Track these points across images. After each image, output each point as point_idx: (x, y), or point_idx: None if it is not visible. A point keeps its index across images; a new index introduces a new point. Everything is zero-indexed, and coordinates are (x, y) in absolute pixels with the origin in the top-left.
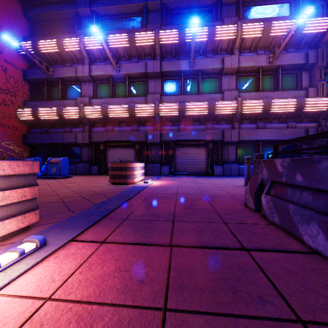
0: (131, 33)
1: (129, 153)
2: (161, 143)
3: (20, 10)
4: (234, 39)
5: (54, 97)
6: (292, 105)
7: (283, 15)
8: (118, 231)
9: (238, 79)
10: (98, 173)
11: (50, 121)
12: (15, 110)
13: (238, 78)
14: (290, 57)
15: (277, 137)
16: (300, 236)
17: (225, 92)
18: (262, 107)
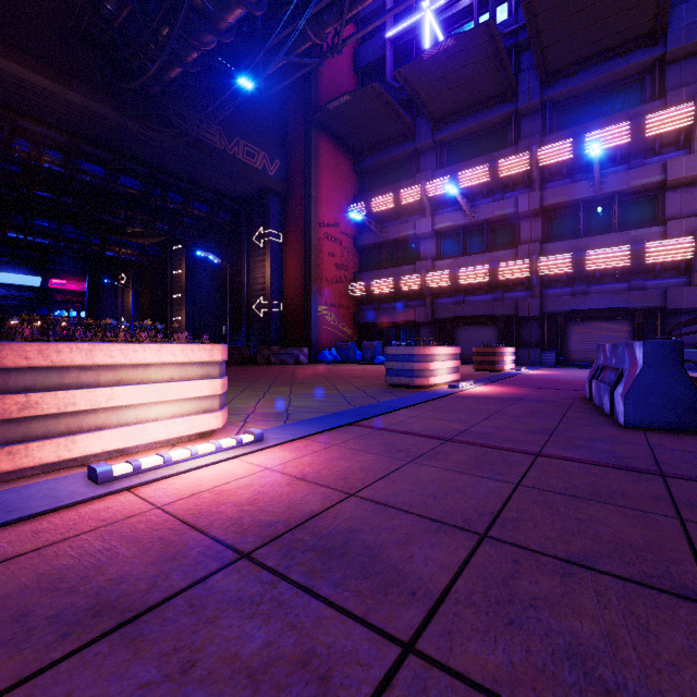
0: (493, 163)
1: (489, 333)
2: (541, 316)
3: (351, 167)
4: (691, 126)
5: (385, 263)
6: None
7: None
8: (507, 385)
9: None
10: None
11: (383, 295)
12: (348, 286)
13: None
14: None
15: None
16: None
17: (669, 223)
18: None
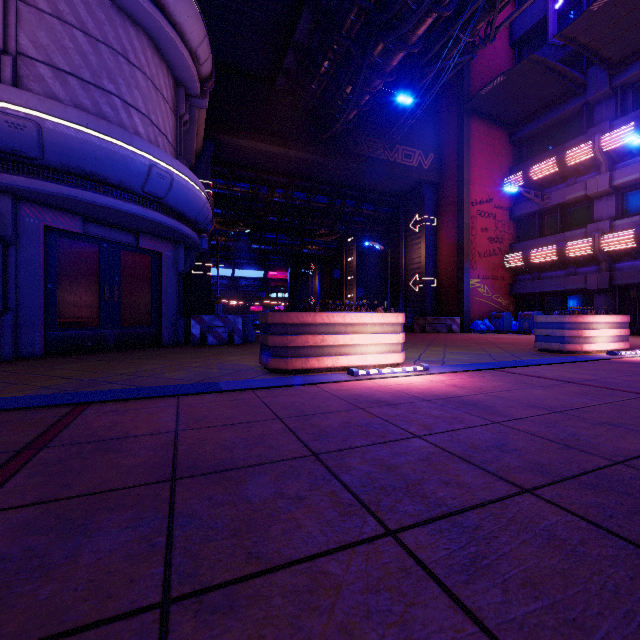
0: None
1: None
2: None
3: (506, 140)
4: None
5: (546, 230)
6: None
7: None
8: None
9: None
10: None
11: (544, 263)
12: (502, 258)
13: None
14: None
15: None
16: None
17: None
18: None
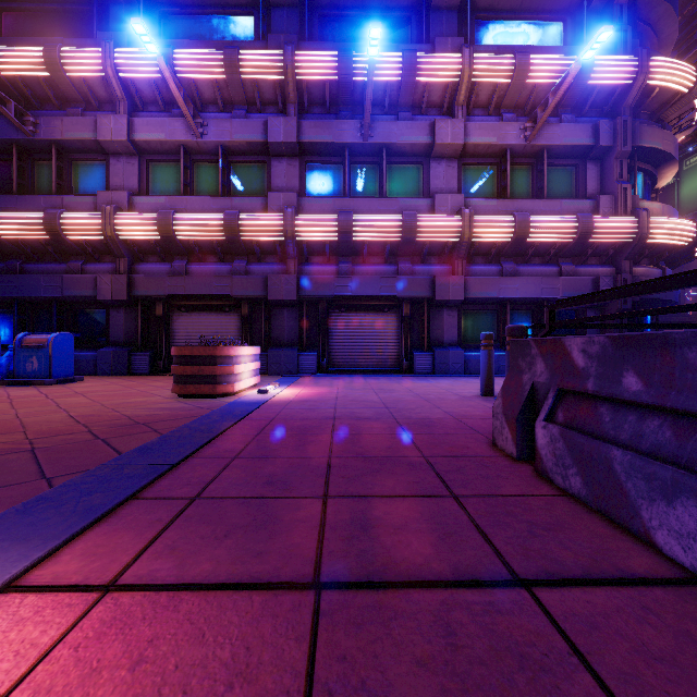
0: (231, 50)
1: (227, 324)
2: (299, 302)
3: None
4: (457, 85)
5: (38, 188)
6: (570, 229)
7: (551, 44)
8: (167, 541)
9: (463, 169)
10: (151, 370)
11: (27, 244)
12: None
13: (463, 167)
14: (566, 131)
15: (539, 293)
16: (644, 530)
17: (437, 196)
18: (512, 231)
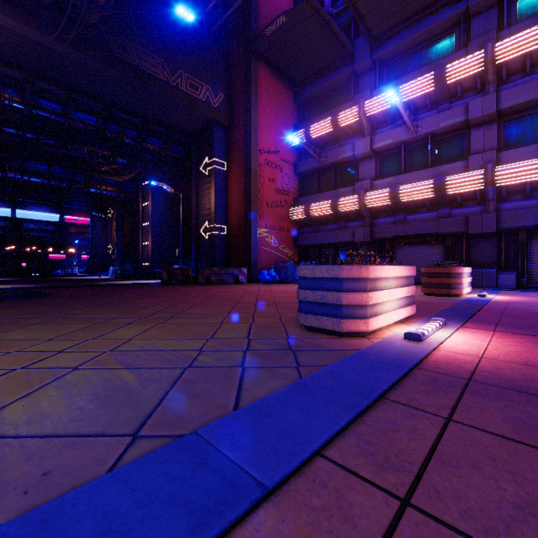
0: (440, 69)
1: (433, 252)
2: (497, 233)
3: (291, 98)
4: None
5: (324, 187)
6: None
7: None
8: (501, 328)
9: None
10: None
11: (321, 217)
12: (288, 210)
13: None
14: None
15: None
16: None
17: None
18: None
